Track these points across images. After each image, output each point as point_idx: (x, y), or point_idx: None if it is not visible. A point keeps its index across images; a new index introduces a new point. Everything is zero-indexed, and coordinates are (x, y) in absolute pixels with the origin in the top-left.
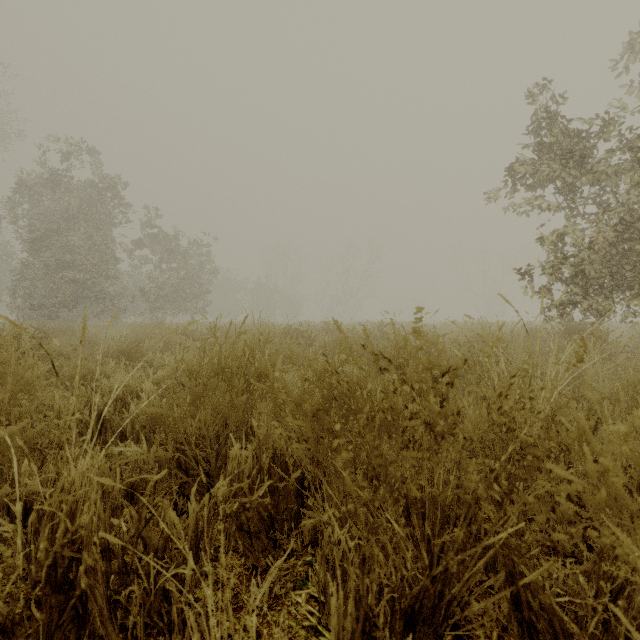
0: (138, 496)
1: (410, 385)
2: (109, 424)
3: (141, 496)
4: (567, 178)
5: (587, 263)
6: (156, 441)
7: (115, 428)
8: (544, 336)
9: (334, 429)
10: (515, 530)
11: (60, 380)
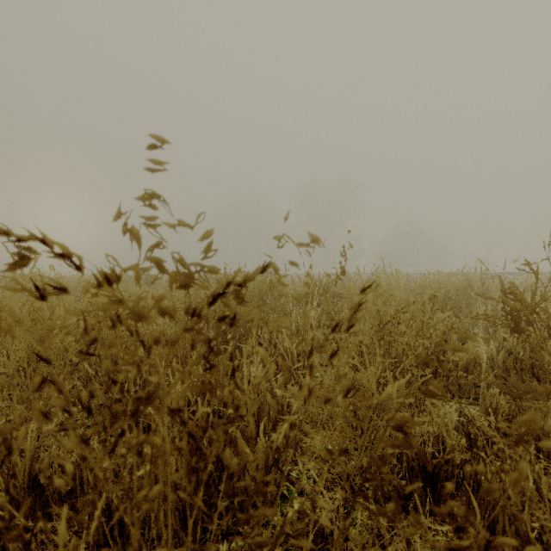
0: None
1: None
2: None
3: None
4: None
5: None
6: None
7: None
8: None
9: None
10: None
11: None
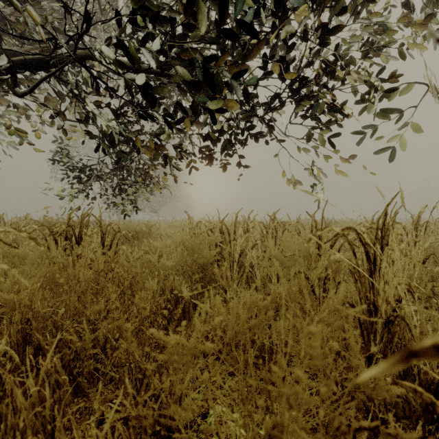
0: None
1: None
2: None
3: None
4: None
5: None
6: None
7: None
8: None
9: None
10: None
11: None
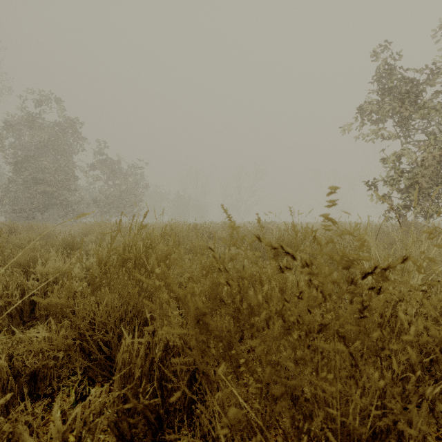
0: (40, 381)
1: (316, 286)
2: (37, 305)
3: (43, 381)
4: (404, 113)
5: (420, 176)
6: (65, 325)
7: (42, 308)
8: (387, 231)
9: (225, 326)
10: (421, 438)
11: (7, 266)
